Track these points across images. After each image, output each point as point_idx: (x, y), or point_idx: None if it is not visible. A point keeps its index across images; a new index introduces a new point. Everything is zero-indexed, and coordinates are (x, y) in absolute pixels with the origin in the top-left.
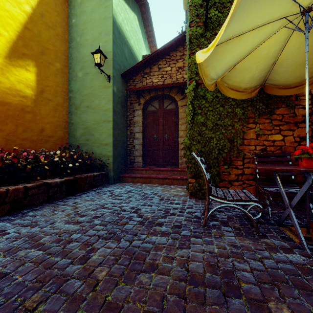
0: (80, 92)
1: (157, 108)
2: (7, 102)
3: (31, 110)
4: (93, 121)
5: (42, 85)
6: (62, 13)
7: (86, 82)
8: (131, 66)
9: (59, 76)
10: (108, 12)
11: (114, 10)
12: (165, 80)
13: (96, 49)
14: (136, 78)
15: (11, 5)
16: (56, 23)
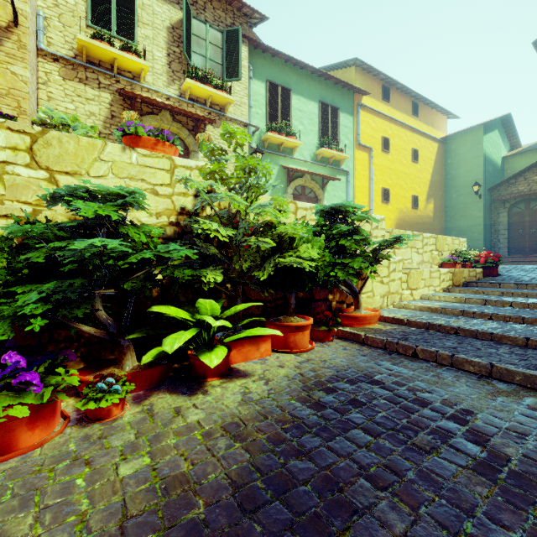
0: (455, 207)
1: (523, 209)
2: (426, 222)
3: (432, 224)
4: (465, 225)
5: (435, 209)
6: (442, 160)
7: (460, 200)
8: (493, 176)
9: (440, 200)
10: (479, 152)
11: (484, 149)
12: (532, 187)
13: (468, 178)
14: (501, 188)
15: (427, 174)
16: (439, 169)
